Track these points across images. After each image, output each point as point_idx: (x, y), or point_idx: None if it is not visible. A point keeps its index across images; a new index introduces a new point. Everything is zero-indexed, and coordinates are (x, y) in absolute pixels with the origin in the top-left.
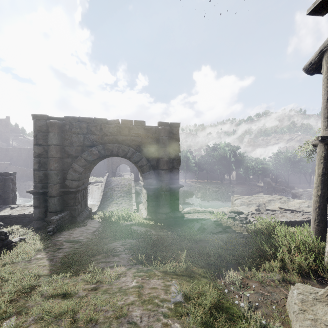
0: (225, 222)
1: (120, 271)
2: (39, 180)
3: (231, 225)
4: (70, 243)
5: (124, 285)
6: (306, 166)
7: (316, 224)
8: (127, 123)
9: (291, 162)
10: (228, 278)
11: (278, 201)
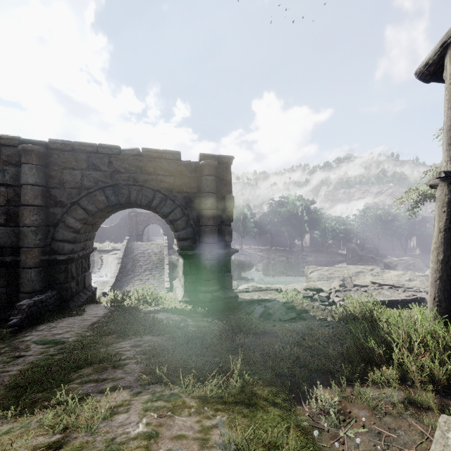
0: (300, 303)
1: (118, 401)
2: (5, 241)
3: (308, 308)
4: (43, 345)
5: (119, 433)
6: (401, 227)
7: (436, 304)
8: (152, 154)
9: (383, 222)
10: (315, 402)
11: (368, 273)
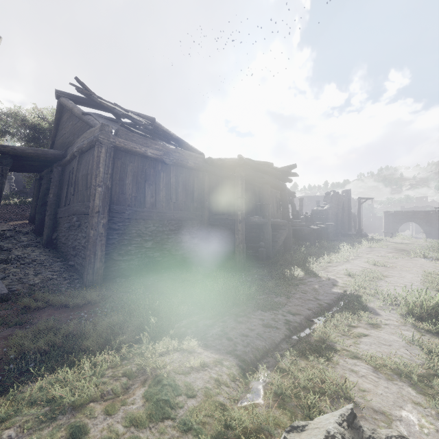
0: None
1: None
2: (385, 229)
3: None
4: None
5: None
6: None
7: None
8: (416, 211)
9: None
10: None
11: None
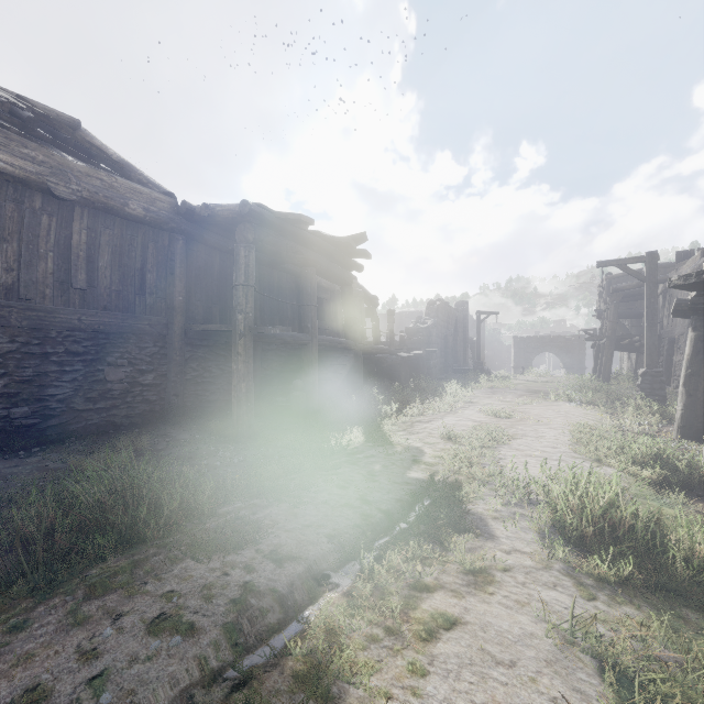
0: None
1: None
2: (515, 362)
3: None
4: None
5: None
6: None
7: None
8: (555, 337)
9: None
10: None
11: None
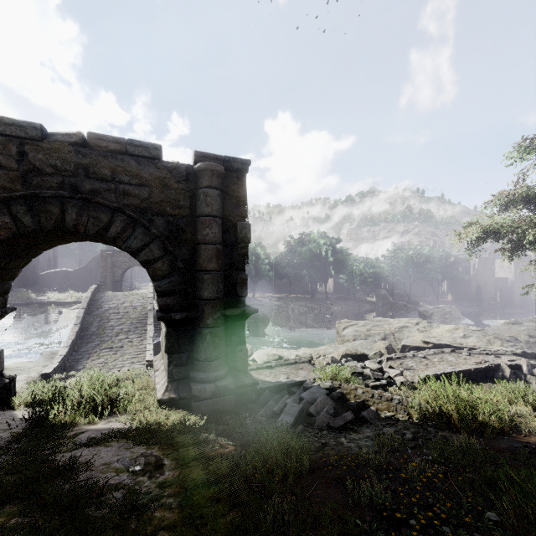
0: (352, 389)
1: None
2: None
3: (366, 397)
4: None
5: None
6: (434, 271)
7: None
8: (107, 144)
9: (415, 264)
10: None
11: (414, 329)
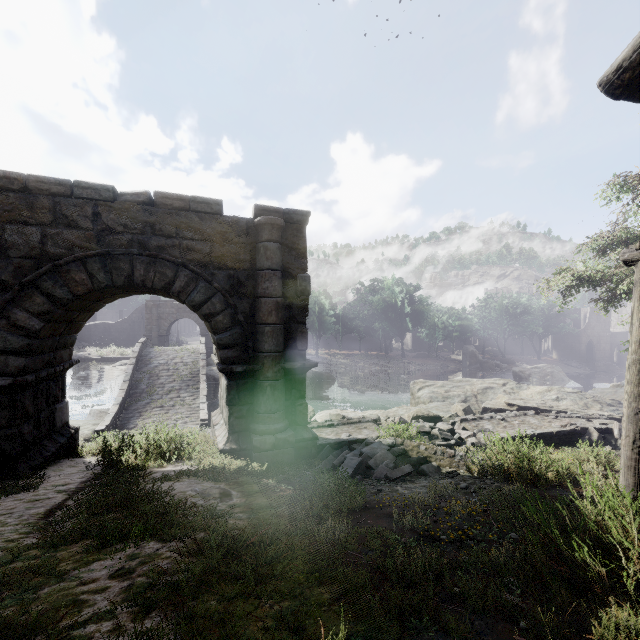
0: (415, 446)
1: None
2: None
3: (428, 453)
4: None
5: None
6: (534, 323)
7: (637, 450)
8: (172, 202)
9: (510, 316)
10: None
11: (500, 390)
